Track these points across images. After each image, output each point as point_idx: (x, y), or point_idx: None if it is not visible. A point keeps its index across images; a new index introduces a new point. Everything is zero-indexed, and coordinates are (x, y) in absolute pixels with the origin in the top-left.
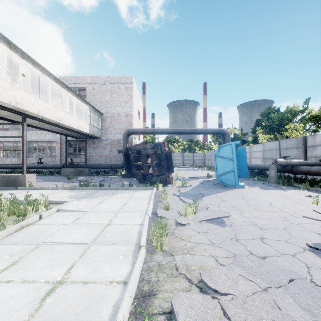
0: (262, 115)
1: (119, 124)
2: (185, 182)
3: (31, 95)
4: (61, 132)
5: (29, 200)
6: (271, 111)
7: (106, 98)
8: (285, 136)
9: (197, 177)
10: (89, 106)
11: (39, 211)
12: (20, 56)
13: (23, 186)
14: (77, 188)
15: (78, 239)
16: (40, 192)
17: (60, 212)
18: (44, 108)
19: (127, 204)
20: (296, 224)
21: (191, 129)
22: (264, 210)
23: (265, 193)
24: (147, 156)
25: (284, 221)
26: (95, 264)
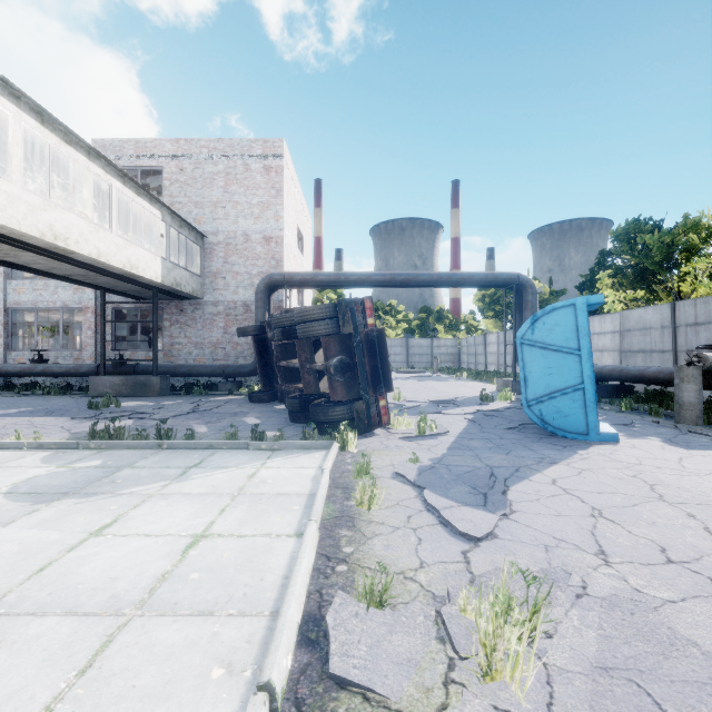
0: (617, 239)
1: (248, 262)
2: (429, 421)
3: None
4: (84, 278)
5: None
6: (640, 227)
7: (213, 194)
8: (676, 292)
9: (454, 403)
10: (161, 209)
11: None
12: None
13: None
14: (83, 446)
15: None
16: None
17: None
18: None
19: (206, 539)
20: None
21: (436, 274)
22: None
23: (710, 467)
24: (313, 342)
25: None
26: None
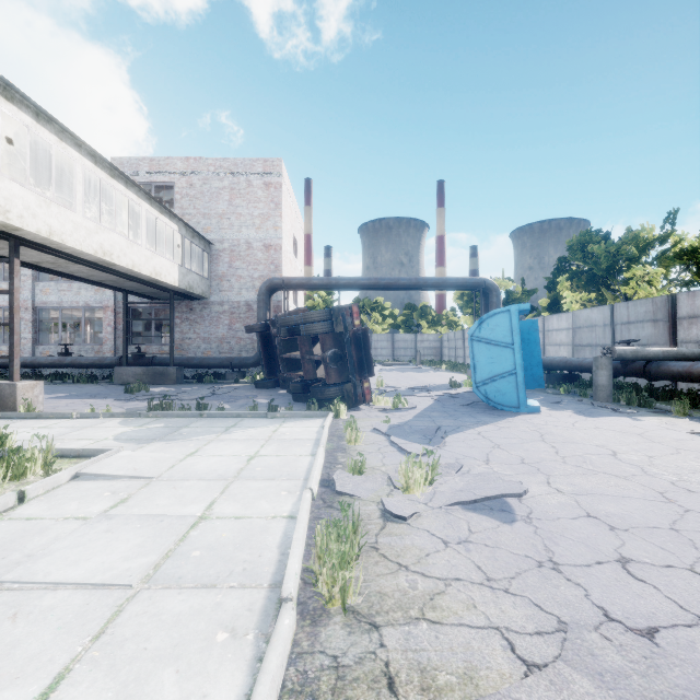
0: (572, 248)
1: (250, 267)
2: (402, 399)
3: (30, 191)
4: (113, 283)
5: (4, 450)
6: (592, 238)
7: (219, 206)
8: (622, 294)
9: (427, 388)
10: (178, 223)
11: (28, 480)
12: (1, 95)
13: (12, 411)
14: (144, 416)
15: (105, 572)
16: (50, 426)
17: (82, 481)
18: (66, 223)
19: (258, 457)
20: (698, 515)
21: (414, 279)
22: (602, 473)
23: (591, 426)
24: (311, 338)
25: (664, 504)
26: (135, 666)
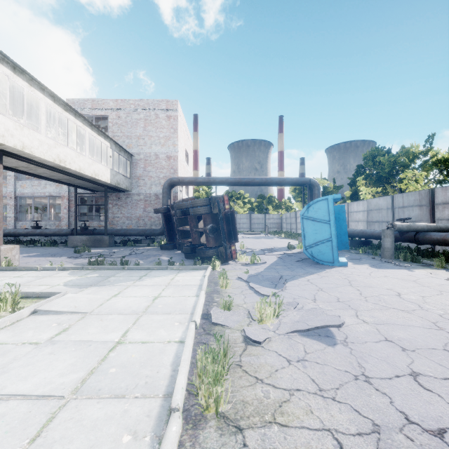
0: (366, 159)
1: (157, 171)
2: (256, 257)
3: (9, 119)
4: (67, 180)
5: None
6: (379, 152)
7: (137, 131)
8: (399, 189)
9: (273, 249)
10: (110, 142)
11: (1, 314)
12: None
13: None
14: (85, 269)
15: (45, 386)
16: (22, 276)
17: (38, 315)
18: (34, 140)
19: (160, 297)
20: None
21: (264, 178)
22: (393, 308)
23: (381, 275)
24: (197, 217)
25: (437, 331)
26: None
